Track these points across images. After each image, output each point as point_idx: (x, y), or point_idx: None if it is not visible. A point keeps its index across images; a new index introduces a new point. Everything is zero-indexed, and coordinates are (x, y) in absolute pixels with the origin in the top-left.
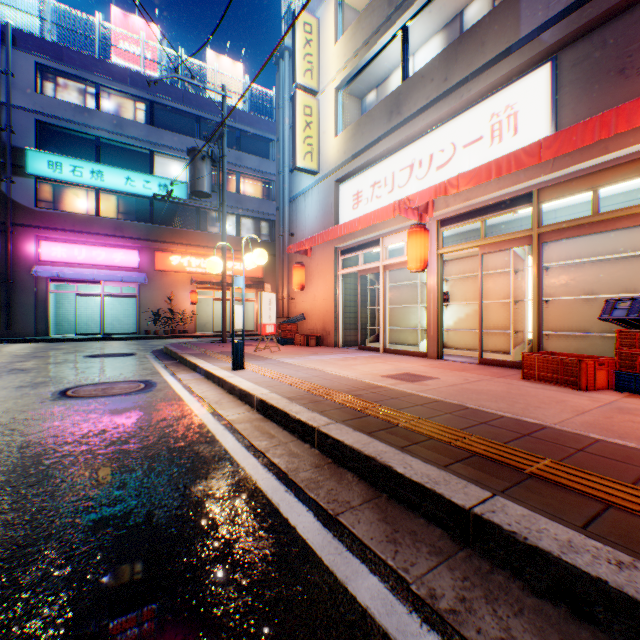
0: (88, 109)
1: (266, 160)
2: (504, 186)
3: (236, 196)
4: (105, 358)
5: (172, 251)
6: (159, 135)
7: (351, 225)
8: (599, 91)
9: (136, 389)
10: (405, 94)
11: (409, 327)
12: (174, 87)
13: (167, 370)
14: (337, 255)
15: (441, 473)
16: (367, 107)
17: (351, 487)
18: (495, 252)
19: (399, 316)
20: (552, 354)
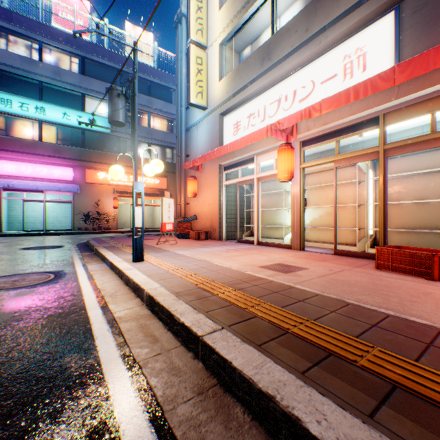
0: (33, 60)
1: (170, 104)
2: (356, 112)
3: (147, 129)
4: (36, 250)
5: (99, 169)
6: (89, 82)
7: (232, 145)
8: (437, 31)
9: (44, 281)
10: (274, 44)
11: (275, 225)
12: (100, 47)
13: (81, 261)
14: (221, 170)
15: (374, 437)
16: (244, 59)
17: (243, 438)
18: (342, 167)
19: (268, 217)
20: (399, 247)
